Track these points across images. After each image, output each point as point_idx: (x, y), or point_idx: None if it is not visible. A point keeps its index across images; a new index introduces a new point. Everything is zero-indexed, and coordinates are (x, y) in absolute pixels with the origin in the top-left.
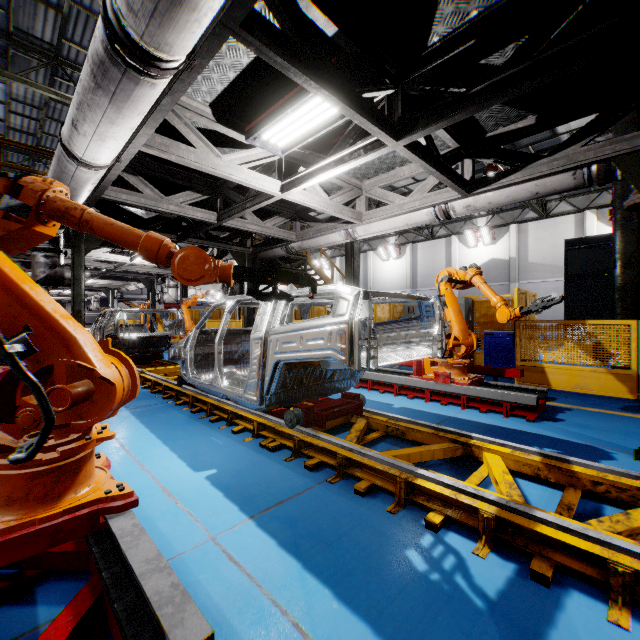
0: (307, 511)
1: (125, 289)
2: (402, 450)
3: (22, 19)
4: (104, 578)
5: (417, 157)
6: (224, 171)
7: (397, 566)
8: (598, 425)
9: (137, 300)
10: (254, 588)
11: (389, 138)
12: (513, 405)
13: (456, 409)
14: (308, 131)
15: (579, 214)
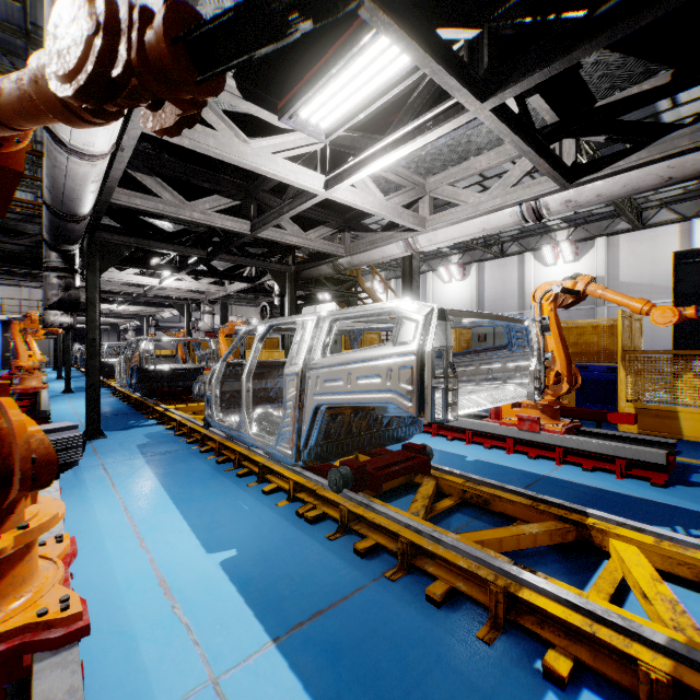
0: (357, 632)
1: (160, 316)
2: (490, 532)
3: (39, 13)
4: None
5: (507, 128)
6: (252, 161)
7: None
8: None
9: (175, 329)
10: None
11: (471, 97)
12: (630, 462)
13: (549, 465)
14: (359, 103)
15: (684, 223)
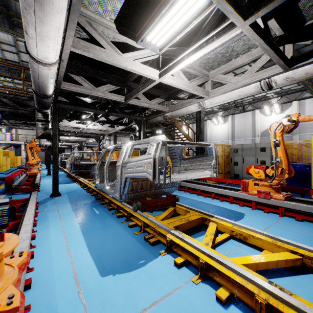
0: None
1: (88, 142)
2: (250, 257)
3: None
4: None
5: (258, 36)
6: (123, 64)
7: None
8: None
9: (95, 147)
10: None
11: (239, 18)
12: None
13: (276, 216)
14: (176, 30)
15: None
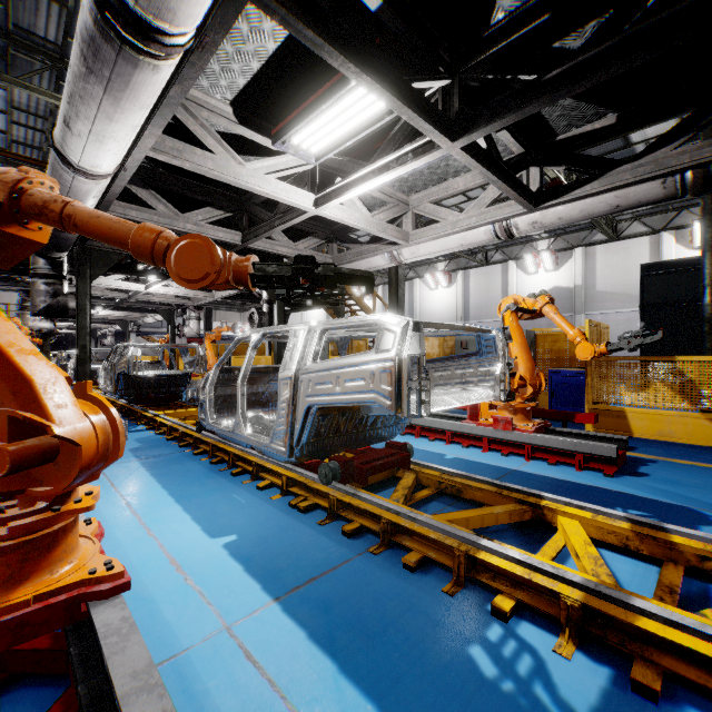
0: (345, 591)
1: (142, 321)
2: (459, 513)
3: (22, 15)
4: (80, 693)
5: (476, 162)
6: (248, 181)
7: (459, 669)
8: (690, 481)
9: (156, 334)
10: (277, 700)
11: (443, 138)
12: (587, 456)
13: (519, 460)
14: (346, 133)
15: (654, 236)
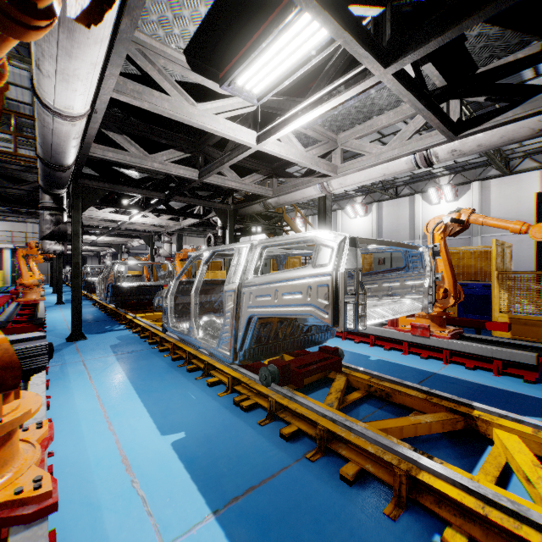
0: (283, 506)
1: (130, 245)
2: (392, 421)
3: None
4: None
5: (406, 89)
6: (199, 120)
7: None
8: None
9: (143, 254)
10: None
11: (376, 64)
12: (505, 362)
13: (438, 364)
14: (284, 72)
15: None
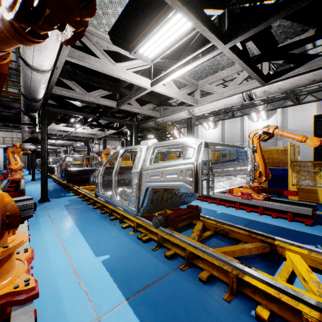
0: (166, 295)
1: (75, 145)
2: (229, 247)
3: None
4: None
5: (237, 57)
6: (117, 73)
7: None
8: None
9: (82, 151)
10: None
11: (220, 42)
12: (294, 214)
13: (256, 215)
14: (167, 46)
15: (318, 102)
